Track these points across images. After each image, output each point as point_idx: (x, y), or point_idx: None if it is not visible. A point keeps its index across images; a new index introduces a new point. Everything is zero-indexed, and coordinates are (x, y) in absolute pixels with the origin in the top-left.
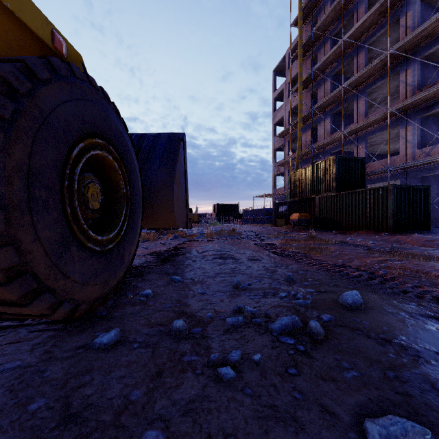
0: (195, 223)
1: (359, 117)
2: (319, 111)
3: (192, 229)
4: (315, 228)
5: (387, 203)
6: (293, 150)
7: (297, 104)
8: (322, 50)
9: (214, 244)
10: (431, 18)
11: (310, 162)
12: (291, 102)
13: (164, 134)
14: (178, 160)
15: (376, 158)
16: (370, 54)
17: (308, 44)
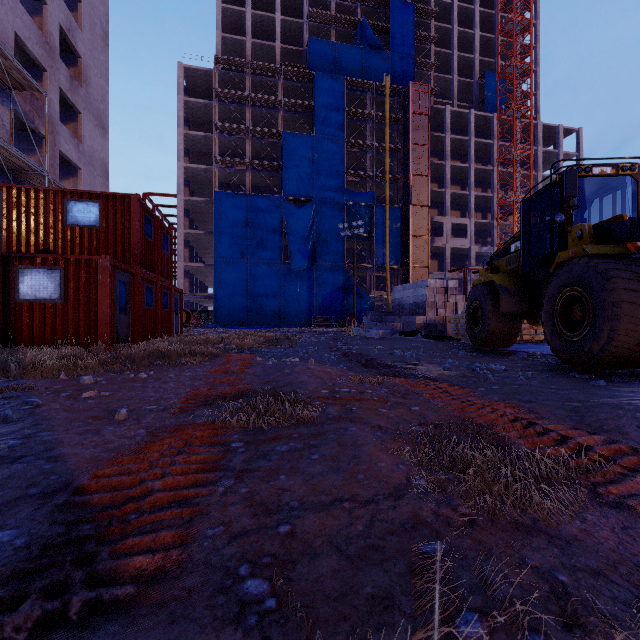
0: None
1: None
2: None
3: None
4: None
5: None
6: None
7: None
8: None
9: None
10: None
11: None
12: None
13: None
14: None
15: None
16: None
17: None
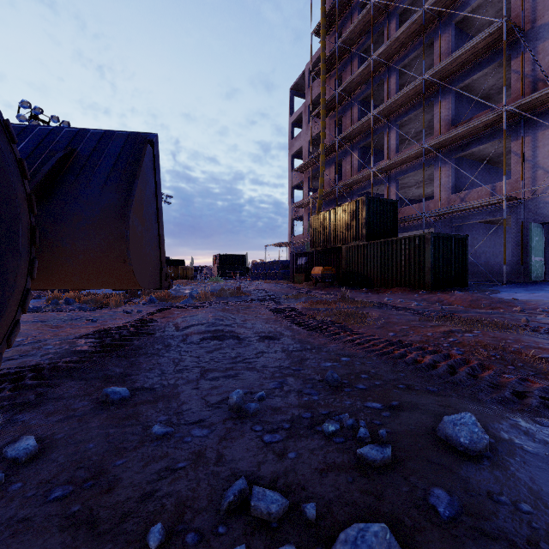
0: (188, 279)
1: (390, 153)
2: (344, 142)
3: (182, 288)
4: (341, 285)
5: (425, 255)
6: (314, 189)
7: (319, 133)
8: (348, 69)
9: (205, 313)
10: (467, 43)
11: (334, 204)
12: (312, 129)
13: (120, 132)
14: (139, 173)
15: (406, 204)
16: (401, 80)
17: (332, 59)
